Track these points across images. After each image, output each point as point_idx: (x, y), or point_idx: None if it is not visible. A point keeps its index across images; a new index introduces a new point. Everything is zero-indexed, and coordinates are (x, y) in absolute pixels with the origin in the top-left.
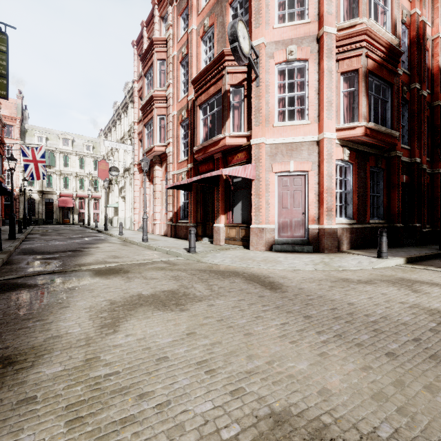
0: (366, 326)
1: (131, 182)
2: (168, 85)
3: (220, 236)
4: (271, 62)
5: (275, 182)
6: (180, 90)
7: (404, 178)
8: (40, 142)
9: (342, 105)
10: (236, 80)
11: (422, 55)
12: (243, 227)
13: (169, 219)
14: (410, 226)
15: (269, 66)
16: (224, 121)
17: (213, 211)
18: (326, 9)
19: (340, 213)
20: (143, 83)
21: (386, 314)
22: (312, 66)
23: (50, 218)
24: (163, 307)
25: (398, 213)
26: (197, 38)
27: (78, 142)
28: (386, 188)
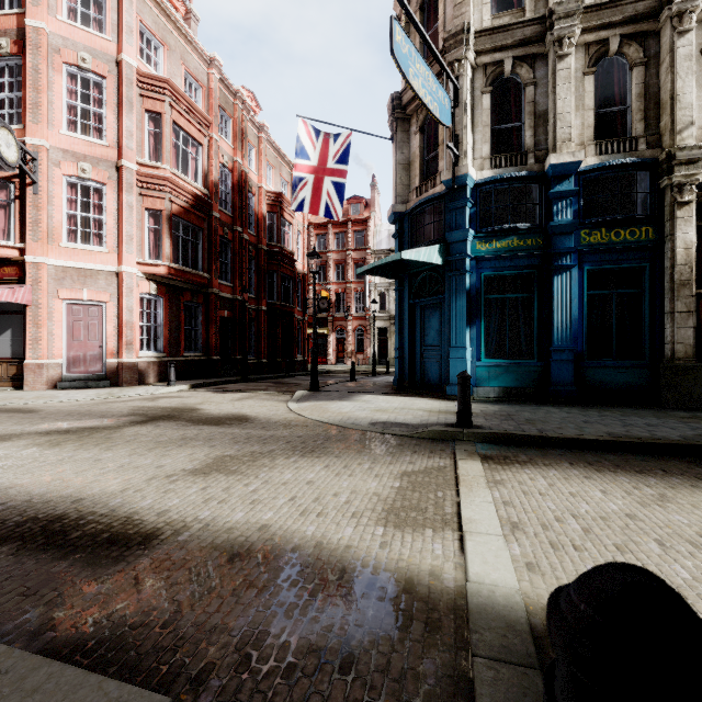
0: (83, 415)
1: None
2: None
3: None
4: (58, 171)
5: (64, 311)
6: None
7: (226, 313)
8: None
9: (148, 240)
10: (1, 172)
11: (243, 202)
12: (14, 362)
13: None
14: (233, 358)
15: (54, 175)
16: None
17: None
18: (126, 144)
19: (150, 346)
20: None
21: (106, 411)
22: (111, 193)
23: None
24: None
25: (216, 346)
26: None
27: None
28: (206, 322)
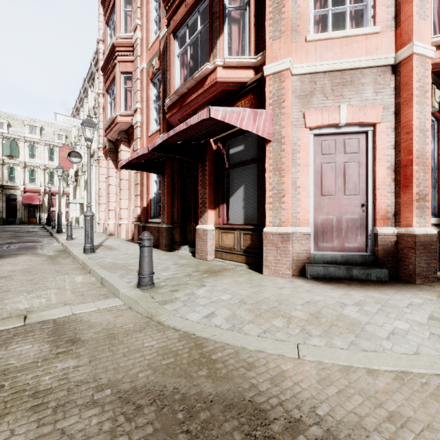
0: None
1: (96, 171)
2: (135, 28)
3: (208, 244)
4: None
5: (310, 147)
6: (150, 32)
7: None
8: (1, 129)
9: (431, 5)
10: None
11: None
12: (247, 230)
13: (136, 217)
14: None
15: None
16: (214, 40)
17: (196, 204)
18: None
19: None
20: (105, 34)
21: None
22: None
23: (13, 217)
24: None
25: None
26: None
27: (47, 131)
28: None
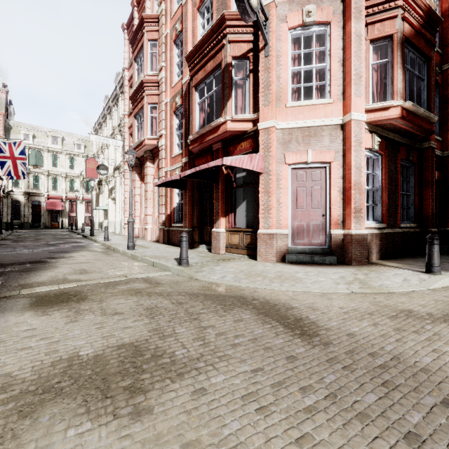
0: None
1: (122, 182)
2: (160, 69)
3: (220, 242)
4: (284, 26)
5: (289, 177)
6: (173, 74)
7: (436, 174)
8: (27, 140)
9: (371, 81)
10: (240, 51)
11: None
12: (248, 232)
13: (161, 223)
14: (442, 231)
15: (281, 31)
16: (225, 102)
17: (211, 213)
18: None
19: (367, 215)
20: (133, 69)
21: None
22: (335, 31)
23: (37, 222)
24: (100, 402)
25: (432, 215)
26: (193, 10)
27: (68, 141)
28: (418, 186)
